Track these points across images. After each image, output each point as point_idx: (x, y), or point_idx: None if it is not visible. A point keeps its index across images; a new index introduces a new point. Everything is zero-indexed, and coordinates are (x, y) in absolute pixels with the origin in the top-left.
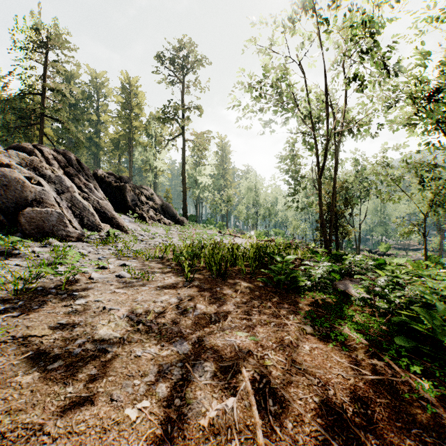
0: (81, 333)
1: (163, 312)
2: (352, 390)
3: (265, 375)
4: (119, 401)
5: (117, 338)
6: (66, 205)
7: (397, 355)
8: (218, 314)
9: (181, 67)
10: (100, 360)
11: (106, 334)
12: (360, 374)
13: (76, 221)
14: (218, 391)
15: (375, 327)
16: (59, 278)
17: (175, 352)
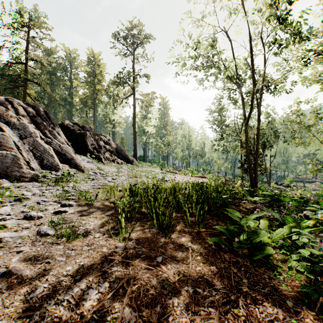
0: None
1: None
2: None
3: None
4: None
5: None
6: (28, 148)
7: None
8: None
9: (132, 42)
10: None
11: None
12: None
13: (36, 162)
14: None
15: None
16: None
17: None
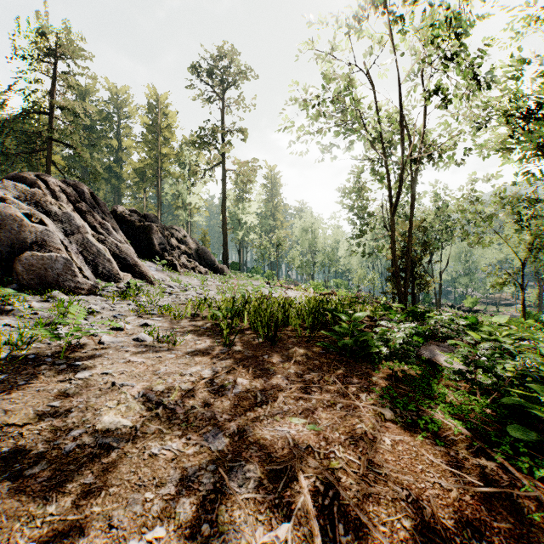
0: (78, 420)
1: (192, 389)
2: (457, 508)
3: (332, 485)
4: (121, 527)
5: (127, 427)
6: (76, 250)
7: (511, 451)
8: (266, 392)
9: (221, 80)
10: (99, 461)
11: (113, 421)
12: (465, 482)
13: (88, 269)
14: (265, 511)
15: (477, 411)
16: (59, 342)
17: (206, 448)
